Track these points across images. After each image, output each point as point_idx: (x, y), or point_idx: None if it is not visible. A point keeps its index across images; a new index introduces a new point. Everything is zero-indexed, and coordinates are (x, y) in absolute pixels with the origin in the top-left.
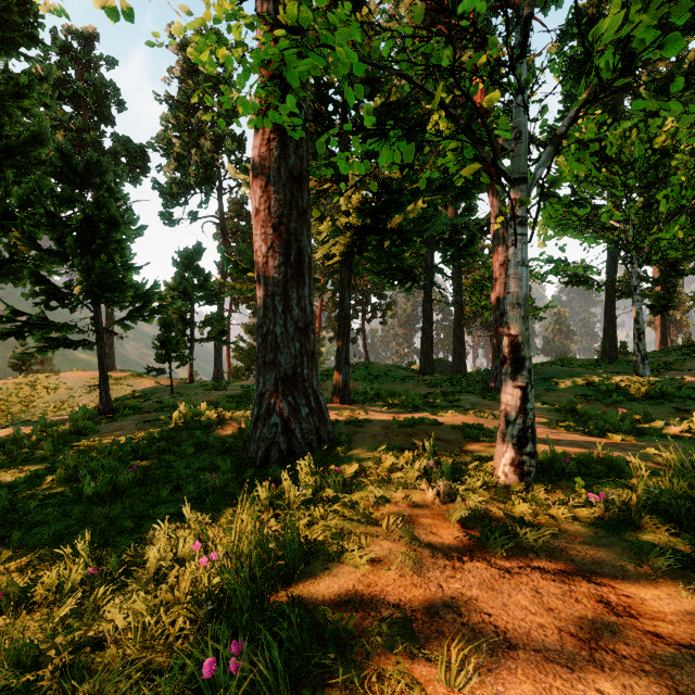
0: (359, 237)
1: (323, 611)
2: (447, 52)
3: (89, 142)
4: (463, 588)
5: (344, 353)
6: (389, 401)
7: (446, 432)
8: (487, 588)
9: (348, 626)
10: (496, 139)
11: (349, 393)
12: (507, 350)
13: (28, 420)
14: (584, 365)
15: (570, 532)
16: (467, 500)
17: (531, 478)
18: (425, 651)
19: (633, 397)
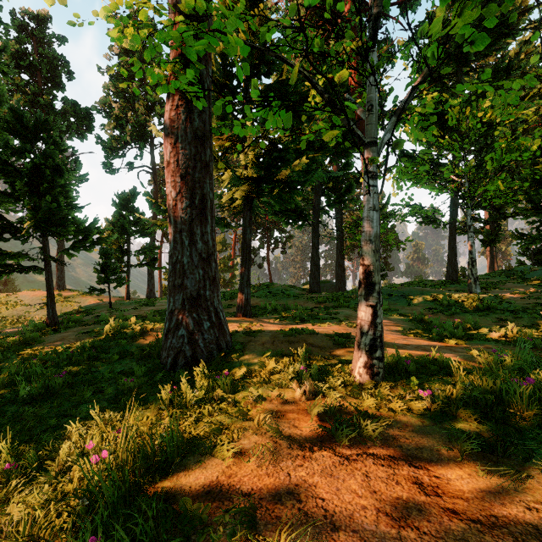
0: (257, 185)
1: (185, 502)
2: (317, 40)
3: (43, 104)
4: (307, 475)
5: (246, 277)
6: (282, 314)
7: (321, 340)
8: (326, 474)
9: (203, 515)
10: (355, 110)
11: (250, 308)
12: (362, 276)
13: None
14: (433, 285)
15: (403, 422)
16: (326, 397)
17: (380, 377)
18: (258, 538)
19: (467, 310)
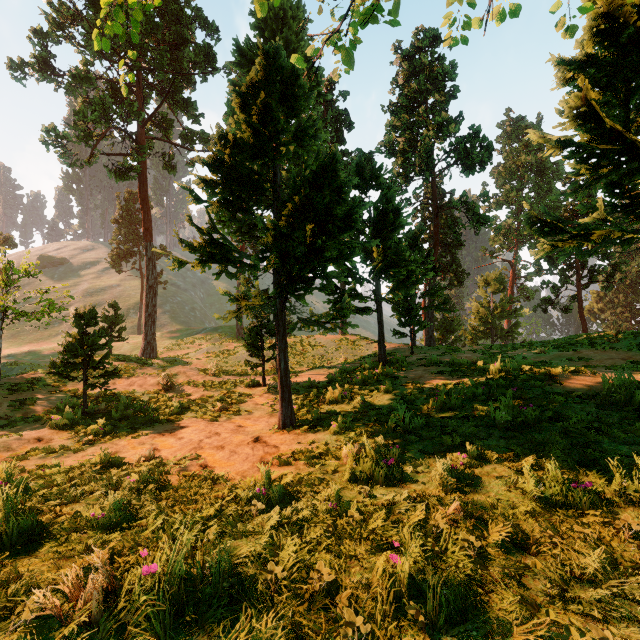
0: None
1: None
2: None
3: None
4: None
5: None
6: None
7: None
8: None
9: None
10: None
11: None
12: None
13: (322, 366)
14: None
15: None
16: None
17: None
18: None
19: None
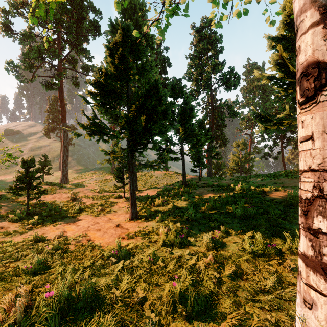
0: None
1: None
2: None
3: (161, 82)
4: None
5: None
6: None
7: None
8: None
9: None
10: None
11: None
12: None
13: (155, 187)
14: None
15: None
16: None
17: None
18: None
19: None
